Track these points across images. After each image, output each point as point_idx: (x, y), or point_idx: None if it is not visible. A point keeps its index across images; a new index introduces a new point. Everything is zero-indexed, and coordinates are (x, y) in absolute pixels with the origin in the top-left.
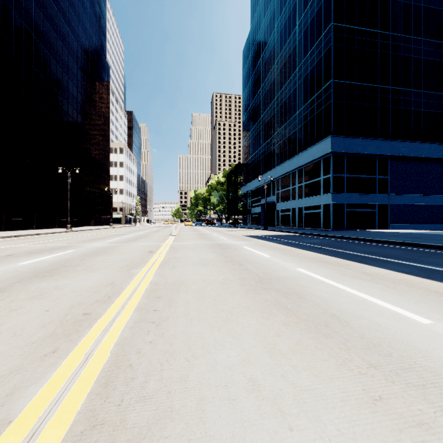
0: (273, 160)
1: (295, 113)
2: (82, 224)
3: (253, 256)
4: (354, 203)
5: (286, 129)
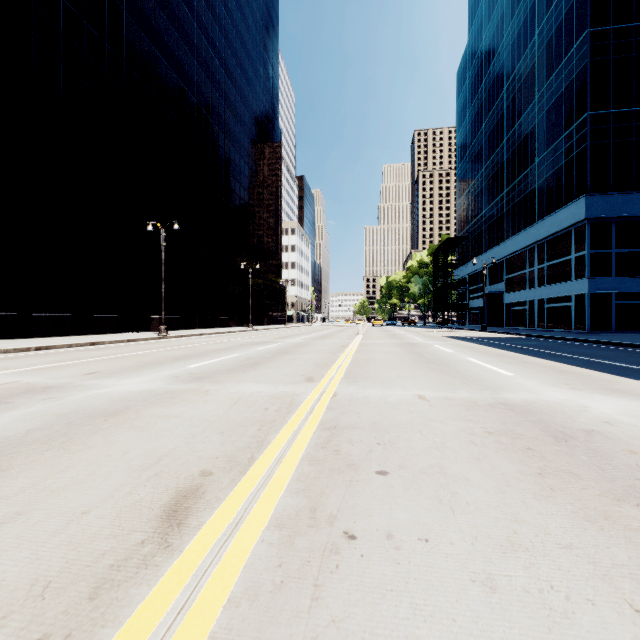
0: (500, 230)
1: (533, 161)
2: (256, 323)
3: (436, 351)
4: (629, 291)
5: (521, 185)
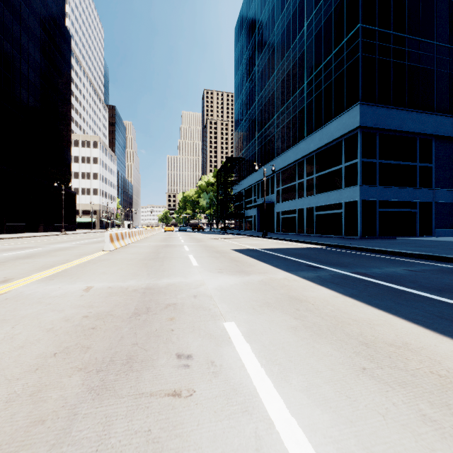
0: (271, 150)
1: (302, 84)
2: (21, 230)
3: None
4: (388, 200)
5: (290, 107)
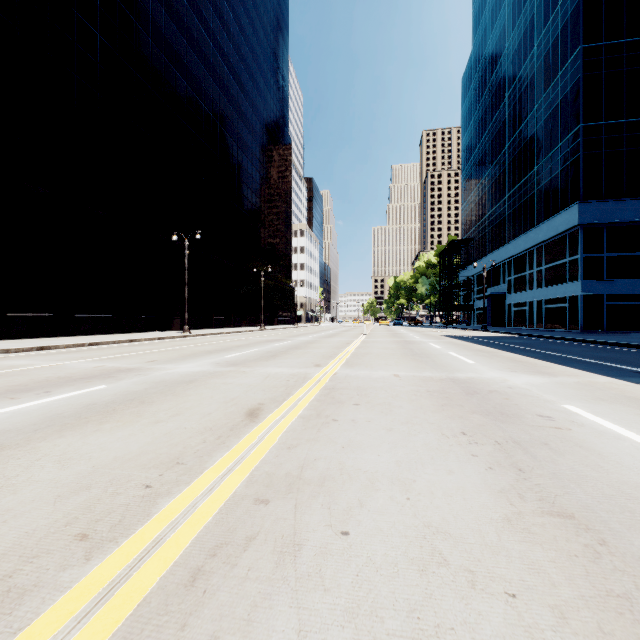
0: (503, 233)
1: (532, 168)
2: (267, 323)
3: (427, 347)
4: (620, 293)
5: (521, 190)
